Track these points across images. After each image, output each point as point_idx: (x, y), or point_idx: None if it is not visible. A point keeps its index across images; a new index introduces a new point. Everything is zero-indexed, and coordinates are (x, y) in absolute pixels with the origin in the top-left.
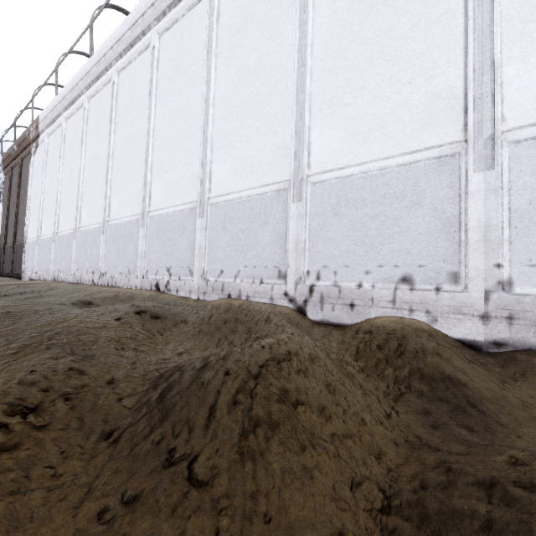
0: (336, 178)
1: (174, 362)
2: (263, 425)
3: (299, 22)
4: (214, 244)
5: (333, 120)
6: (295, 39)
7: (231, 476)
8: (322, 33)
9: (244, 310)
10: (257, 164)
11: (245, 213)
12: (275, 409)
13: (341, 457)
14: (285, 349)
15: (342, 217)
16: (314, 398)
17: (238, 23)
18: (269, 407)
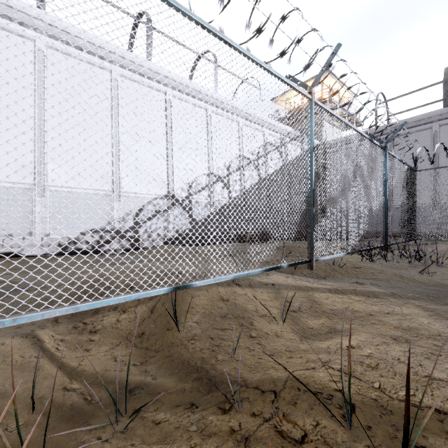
0: None
1: None
2: None
3: None
4: None
5: None
6: None
7: None
8: None
9: None
10: None
11: None
12: None
13: None
14: None
15: None
16: None
17: None
18: None
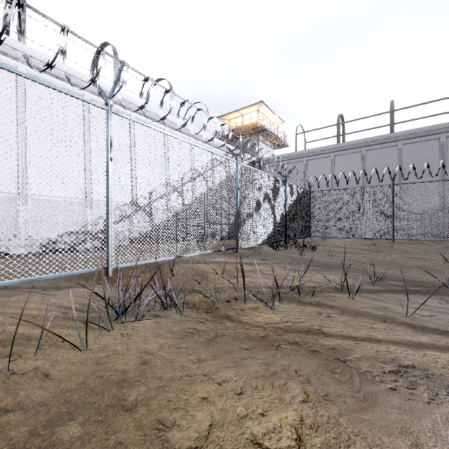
0: None
1: None
2: None
3: None
4: None
5: None
6: None
7: None
8: None
9: None
10: None
11: None
12: None
13: None
14: None
15: None
16: None
17: None
18: None
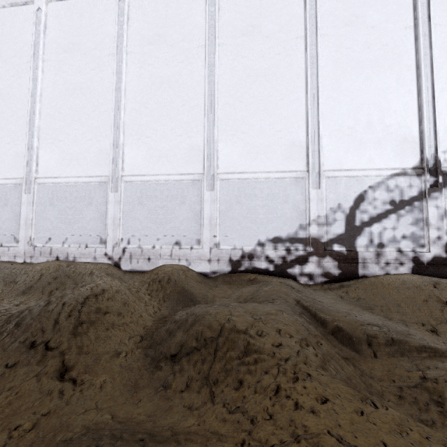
0: (140, 181)
1: (15, 309)
2: (86, 322)
3: (116, 70)
4: (42, 216)
5: (139, 143)
6: (113, 81)
7: (69, 342)
8: (132, 84)
9: (72, 268)
10: (83, 159)
11: (73, 195)
12: (93, 316)
13: (126, 330)
14: (101, 288)
15: (144, 205)
16: (116, 309)
17: (65, 44)
18: (89, 315)
